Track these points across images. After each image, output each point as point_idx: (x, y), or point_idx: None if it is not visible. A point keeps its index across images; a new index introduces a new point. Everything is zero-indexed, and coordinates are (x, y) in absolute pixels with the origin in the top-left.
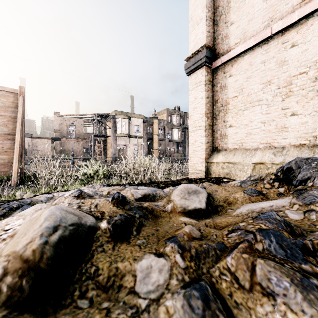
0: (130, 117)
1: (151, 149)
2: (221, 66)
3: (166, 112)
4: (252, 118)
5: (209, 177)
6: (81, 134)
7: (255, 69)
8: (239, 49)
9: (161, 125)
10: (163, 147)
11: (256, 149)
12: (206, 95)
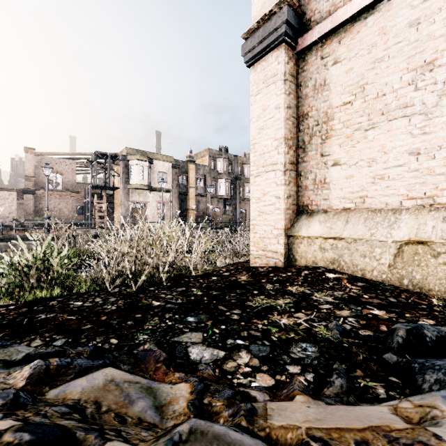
0: (152, 158)
1: (185, 209)
2: (315, 45)
3: (208, 153)
4: (386, 144)
5: (292, 265)
6: (73, 185)
7: (393, 42)
8: (357, 2)
9: (200, 173)
10: (203, 207)
11: (396, 210)
12: (287, 101)
